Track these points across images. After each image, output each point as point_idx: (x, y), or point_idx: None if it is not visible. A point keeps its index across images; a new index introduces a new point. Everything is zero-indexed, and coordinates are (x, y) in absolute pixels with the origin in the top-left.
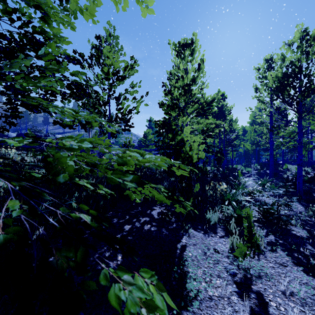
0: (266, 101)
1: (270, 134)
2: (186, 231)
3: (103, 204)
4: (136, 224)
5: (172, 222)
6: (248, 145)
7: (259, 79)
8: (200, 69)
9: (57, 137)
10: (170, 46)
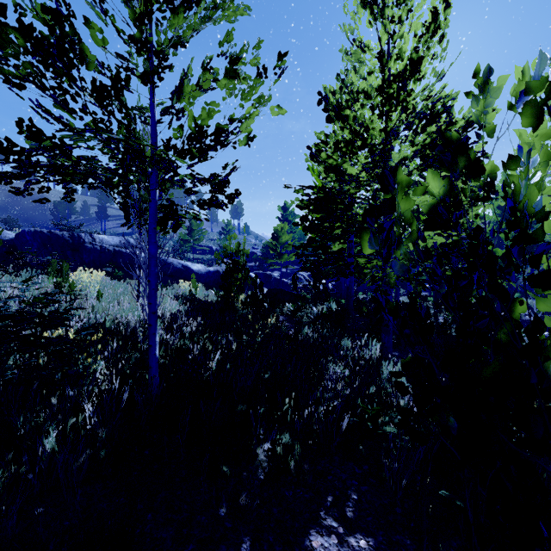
0: None
1: None
2: None
3: None
4: None
5: None
6: None
7: None
8: (436, 27)
9: (96, 239)
10: None
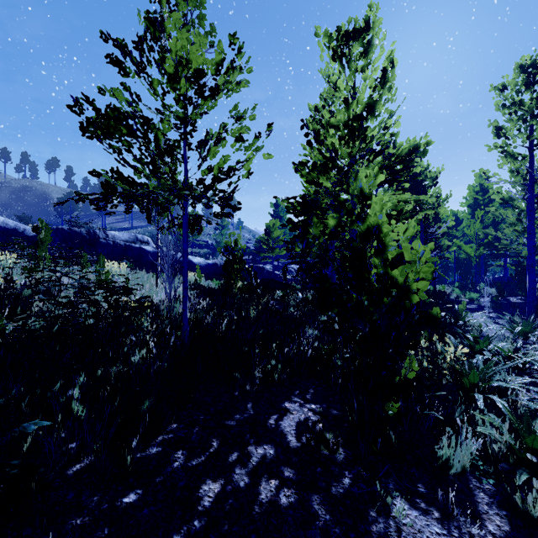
0: (520, 154)
1: (529, 223)
2: (387, 510)
3: (150, 408)
4: (237, 474)
5: (337, 464)
6: (470, 248)
7: (503, 110)
8: (386, 81)
9: (109, 235)
10: (319, 41)
